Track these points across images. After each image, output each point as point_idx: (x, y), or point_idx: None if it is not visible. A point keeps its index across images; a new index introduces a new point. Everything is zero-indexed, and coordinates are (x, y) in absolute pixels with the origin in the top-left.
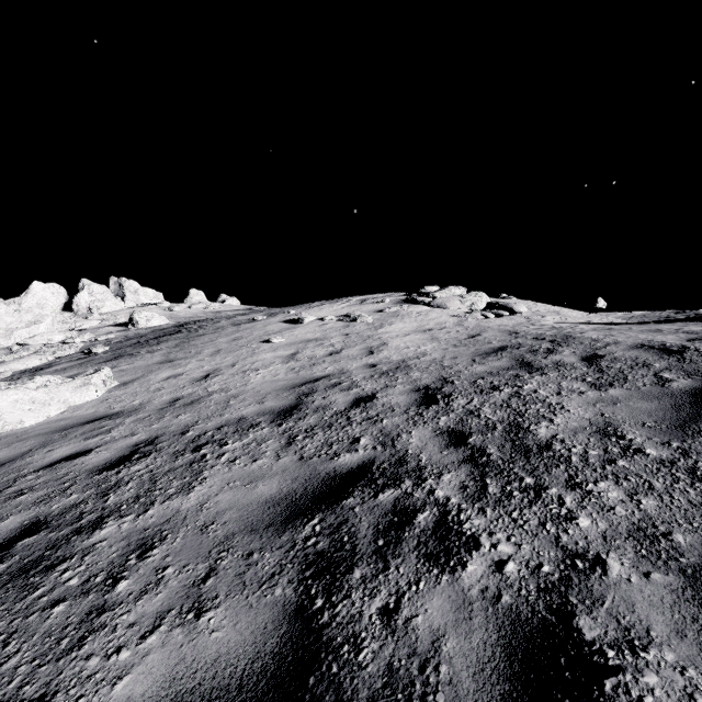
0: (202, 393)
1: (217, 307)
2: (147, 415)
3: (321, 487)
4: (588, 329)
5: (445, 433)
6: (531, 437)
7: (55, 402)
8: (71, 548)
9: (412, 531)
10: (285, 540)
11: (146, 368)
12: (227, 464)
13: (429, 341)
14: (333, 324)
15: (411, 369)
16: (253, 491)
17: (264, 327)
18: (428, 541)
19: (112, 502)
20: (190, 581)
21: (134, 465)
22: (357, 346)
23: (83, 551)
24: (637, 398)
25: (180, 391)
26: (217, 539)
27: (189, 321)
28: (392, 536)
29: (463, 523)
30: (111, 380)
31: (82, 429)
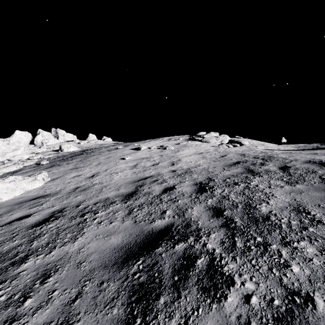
0: (90, 184)
1: (101, 142)
2: (61, 196)
3: (144, 240)
4: (279, 153)
5: (211, 209)
6: (257, 212)
7: (18, 188)
8: (7, 275)
9: (194, 271)
10: (122, 274)
11: (64, 171)
12: (96, 224)
13: (201, 159)
14: (155, 150)
15: (193, 173)
16: (108, 242)
17: (122, 152)
18: (203, 278)
19: (34, 246)
20: (66, 301)
21: (50, 224)
22: (166, 161)
23: (12, 277)
24: (313, 190)
25: (79, 183)
26: (85, 272)
27: (87, 149)
28: (182, 274)
29: (223, 267)
30: (47, 177)
31: (29, 203)
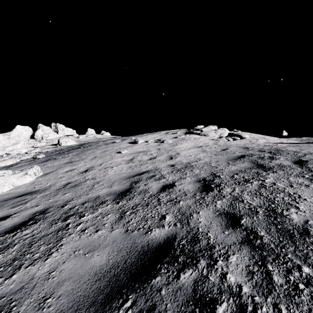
0: (82, 180)
1: (99, 136)
2: (50, 192)
3: (137, 261)
4: (285, 146)
5: (223, 215)
6: (288, 221)
7: (7, 184)
8: None
9: None
10: None
11: (59, 165)
12: (79, 233)
13: (201, 152)
14: (152, 143)
15: (194, 167)
16: (89, 261)
17: (119, 145)
18: None
19: None
20: None
21: (26, 230)
22: (164, 154)
23: None
24: None
25: (71, 178)
26: None
27: (85, 143)
28: None
29: None
30: (39, 172)
31: (14, 200)
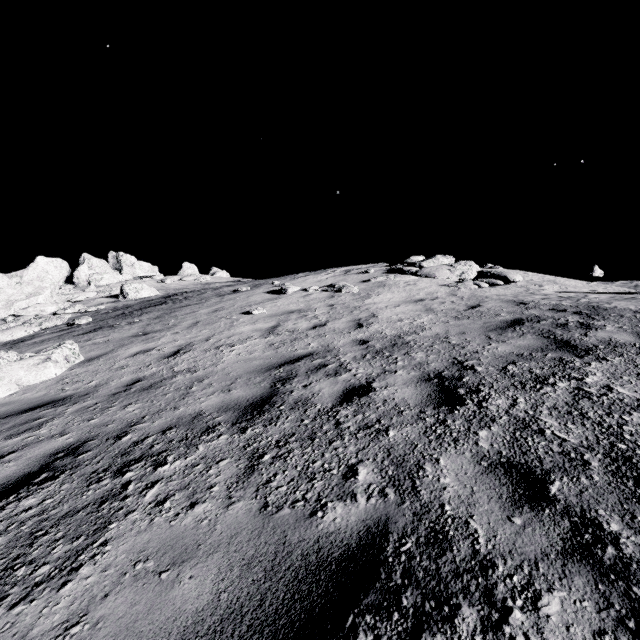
0: (166, 373)
1: (207, 279)
2: (94, 402)
3: (292, 601)
4: (607, 299)
5: (499, 468)
6: None
7: (5, 381)
8: None
9: None
10: None
11: (119, 341)
12: (150, 509)
13: (424, 313)
14: (318, 294)
15: (411, 347)
16: (168, 596)
17: (247, 298)
18: None
19: None
20: None
21: (28, 496)
22: (343, 317)
23: None
24: None
25: (143, 369)
26: None
27: (177, 293)
28: None
29: None
30: (75, 355)
31: (15, 420)
